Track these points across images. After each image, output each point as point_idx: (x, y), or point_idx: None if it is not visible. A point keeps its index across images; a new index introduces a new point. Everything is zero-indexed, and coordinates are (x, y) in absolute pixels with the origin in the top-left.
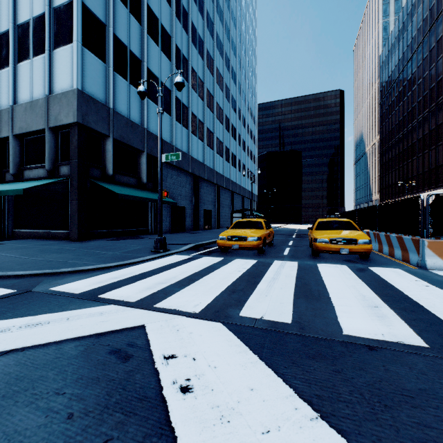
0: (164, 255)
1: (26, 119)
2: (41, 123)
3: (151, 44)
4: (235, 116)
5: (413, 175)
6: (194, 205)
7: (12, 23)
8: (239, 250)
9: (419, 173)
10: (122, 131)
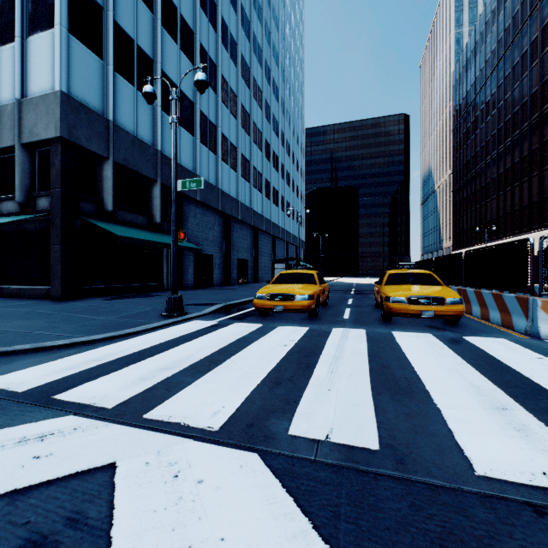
0: (179, 320)
1: None
2: (10, 138)
3: (167, 40)
4: (277, 141)
5: (493, 218)
6: (224, 253)
7: None
8: (283, 313)
9: (499, 215)
10: (127, 152)
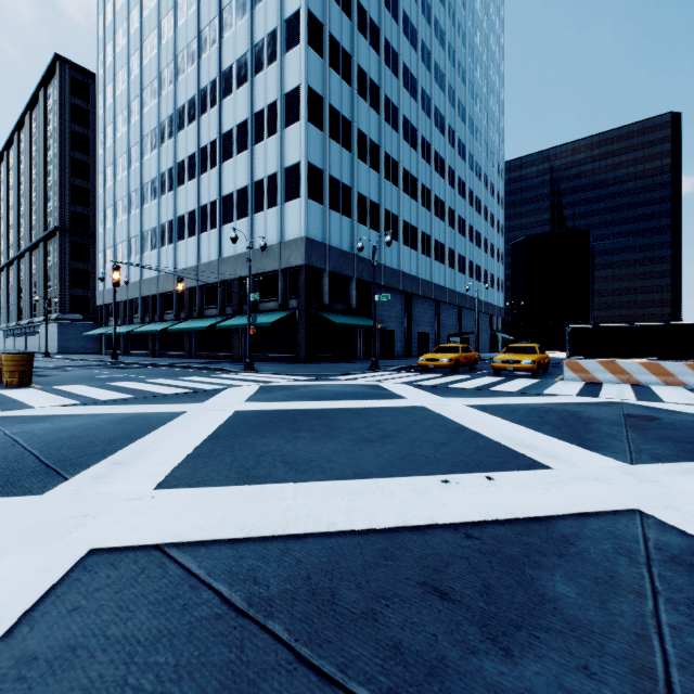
0: (377, 371)
1: (262, 261)
2: (275, 265)
3: (360, 166)
4: (464, 203)
5: None
6: (405, 328)
7: (251, 182)
8: (438, 371)
9: None
10: (336, 262)
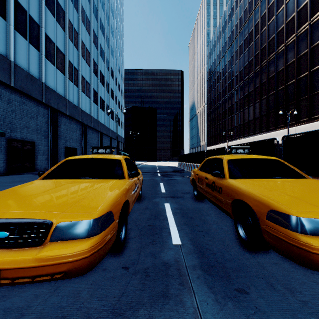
0: None
1: None
2: None
3: None
4: (104, 65)
5: (229, 128)
6: (50, 141)
7: None
8: None
9: (232, 127)
10: None
